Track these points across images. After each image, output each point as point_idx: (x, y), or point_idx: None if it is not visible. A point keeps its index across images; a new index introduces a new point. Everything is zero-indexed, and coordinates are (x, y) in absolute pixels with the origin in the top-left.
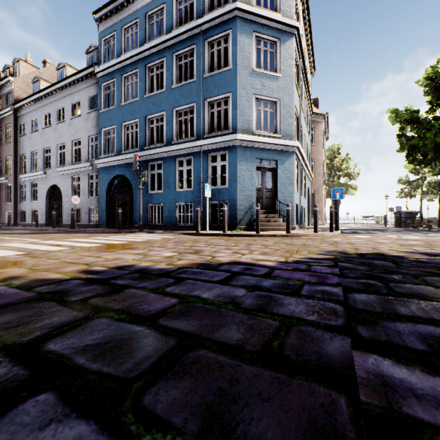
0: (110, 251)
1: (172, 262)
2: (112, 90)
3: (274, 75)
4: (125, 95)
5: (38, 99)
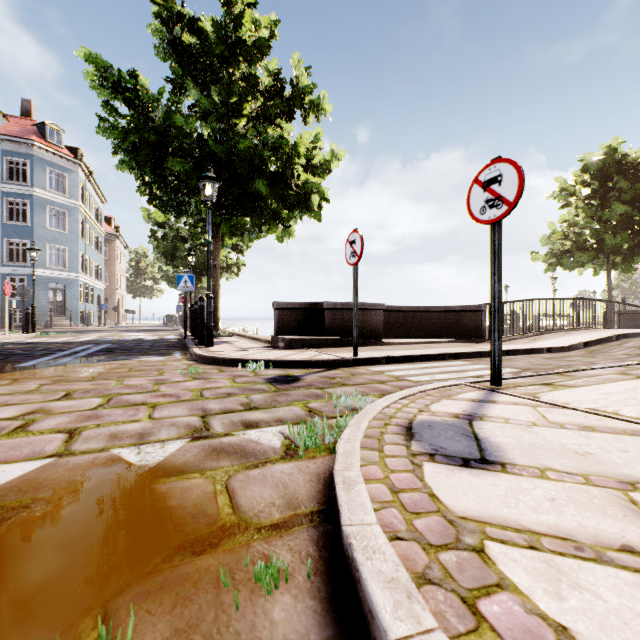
0: None
1: None
2: None
3: (64, 233)
4: None
5: None
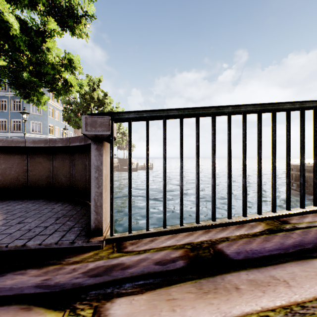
0: None
1: None
2: None
3: (39, 115)
4: None
5: None
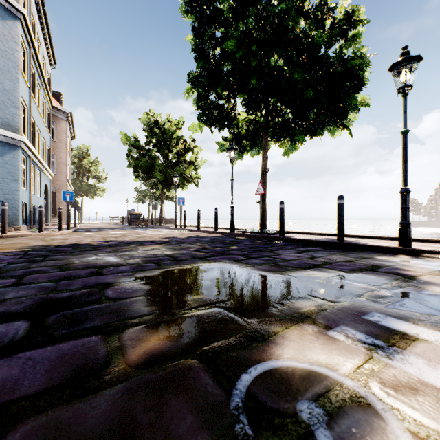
0: None
1: None
2: None
3: None
4: None
5: None
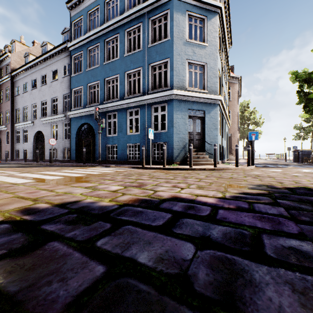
0: (66, 184)
1: (115, 198)
2: (80, 60)
3: (202, 44)
4: (89, 63)
5: (27, 68)
